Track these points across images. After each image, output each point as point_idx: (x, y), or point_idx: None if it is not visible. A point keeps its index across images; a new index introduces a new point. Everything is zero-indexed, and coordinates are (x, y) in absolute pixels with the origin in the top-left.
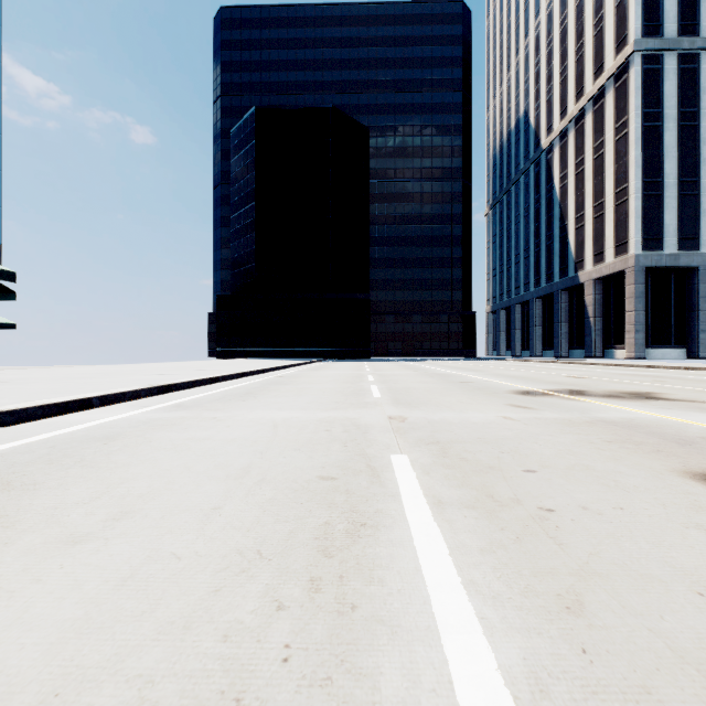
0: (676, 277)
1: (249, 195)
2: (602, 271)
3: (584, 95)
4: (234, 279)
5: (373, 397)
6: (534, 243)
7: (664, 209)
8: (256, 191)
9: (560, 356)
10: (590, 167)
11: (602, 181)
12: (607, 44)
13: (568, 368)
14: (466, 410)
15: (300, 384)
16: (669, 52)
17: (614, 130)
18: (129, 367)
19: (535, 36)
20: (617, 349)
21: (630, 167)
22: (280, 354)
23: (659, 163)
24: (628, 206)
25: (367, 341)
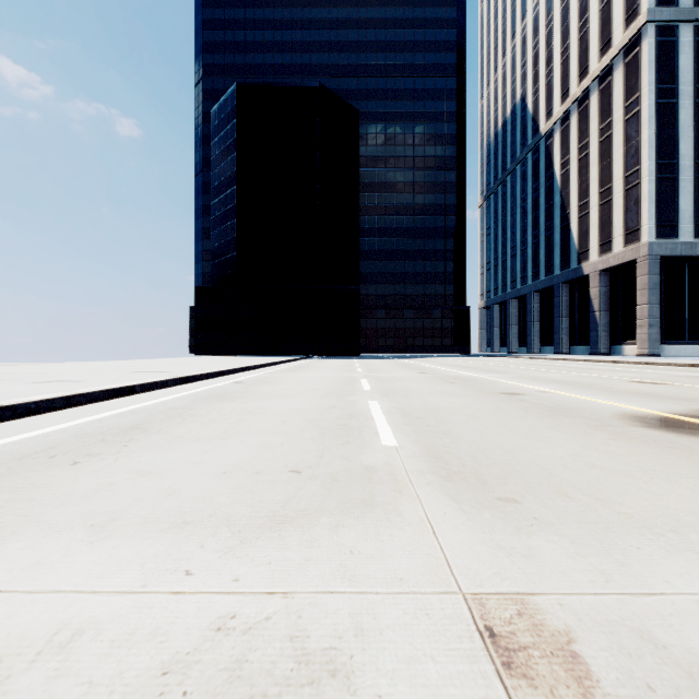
0: (691, 267)
1: (230, 179)
2: (610, 262)
3: (588, 74)
4: (214, 270)
5: (380, 444)
6: (532, 234)
7: (679, 193)
8: (237, 174)
9: (562, 353)
10: (596, 150)
11: (610, 165)
12: (615, 17)
13: (601, 368)
14: (695, 534)
15: (255, 399)
16: (684, 23)
17: (624, 109)
18: (51, 368)
19: (533, 17)
20: (625, 345)
21: (642, 147)
22: (263, 351)
23: (673, 144)
24: (640, 190)
25: (357, 336)
